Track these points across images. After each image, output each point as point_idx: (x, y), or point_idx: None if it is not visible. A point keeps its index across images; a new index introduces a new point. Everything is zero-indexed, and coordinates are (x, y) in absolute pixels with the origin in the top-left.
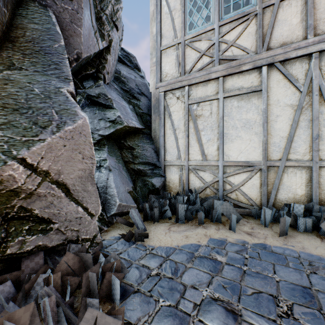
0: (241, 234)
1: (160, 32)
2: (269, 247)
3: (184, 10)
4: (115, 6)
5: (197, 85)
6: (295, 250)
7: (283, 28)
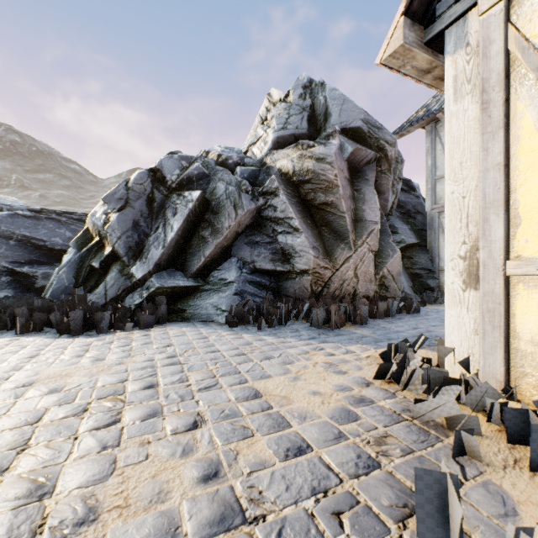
0: None
1: (434, 165)
2: None
3: None
4: (400, 168)
5: None
6: None
7: None
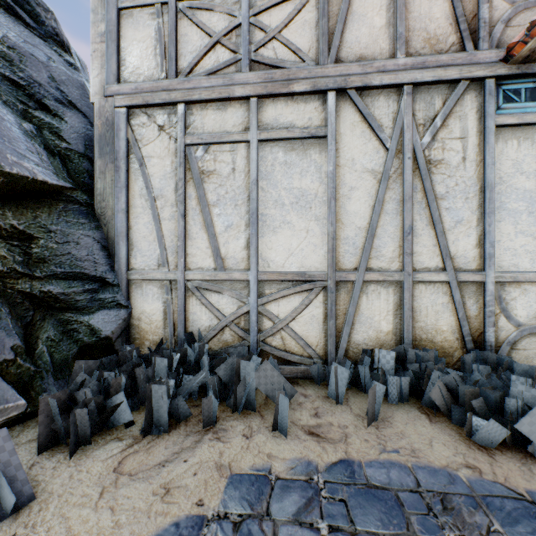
0: (299, 440)
1: None
2: (359, 468)
3: None
4: None
5: (205, 105)
6: (405, 464)
7: (360, 29)
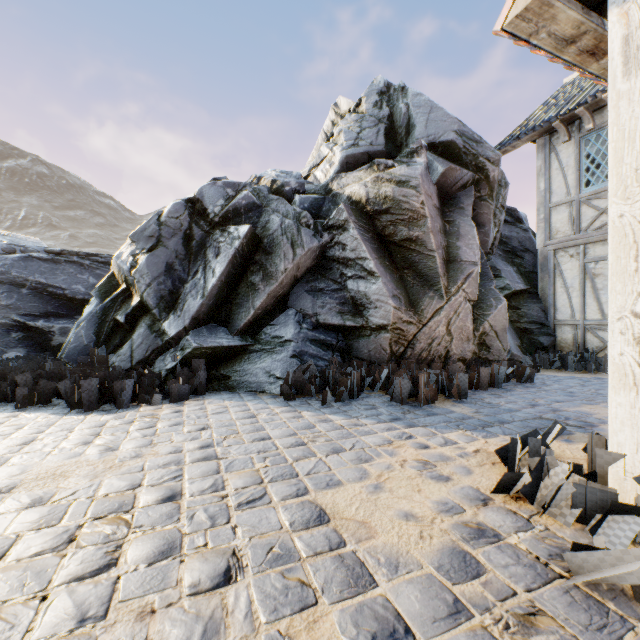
0: None
1: (548, 189)
2: None
3: (578, 168)
4: (503, 193)
5: (595, 243)
6: None
7: None
